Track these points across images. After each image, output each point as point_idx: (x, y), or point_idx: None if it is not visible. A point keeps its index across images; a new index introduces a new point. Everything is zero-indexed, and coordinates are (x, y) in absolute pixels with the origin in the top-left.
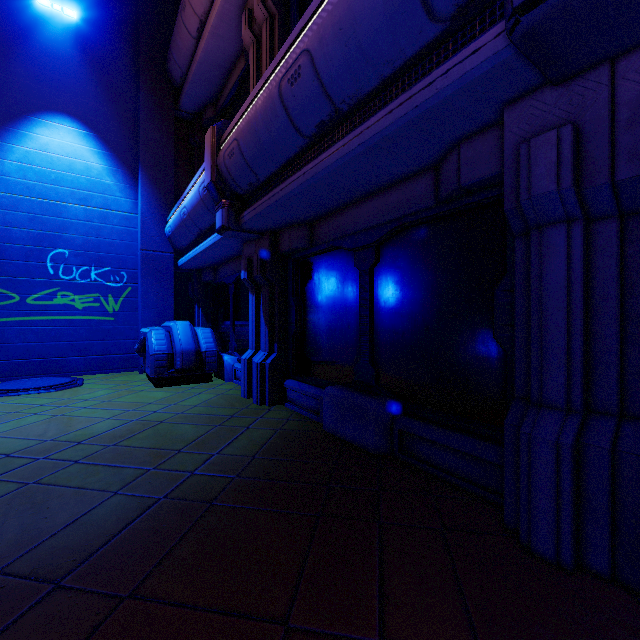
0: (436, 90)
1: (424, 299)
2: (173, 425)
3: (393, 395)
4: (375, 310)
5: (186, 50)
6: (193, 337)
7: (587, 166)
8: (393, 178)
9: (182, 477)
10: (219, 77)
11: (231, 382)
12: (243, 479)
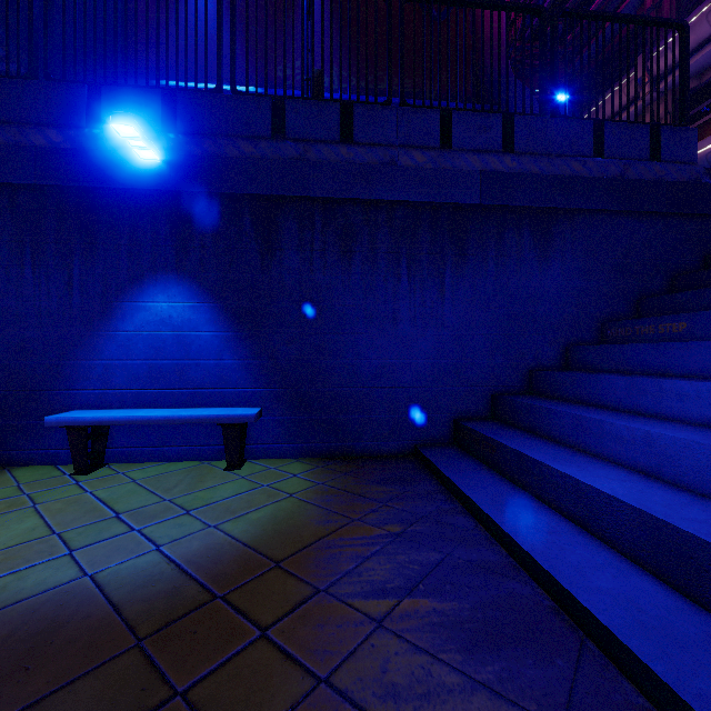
0: None
1: None
2: None
3: None
4: None
5: None
6: None
7: None
8: None
9: None
10: None
11: None
12: None
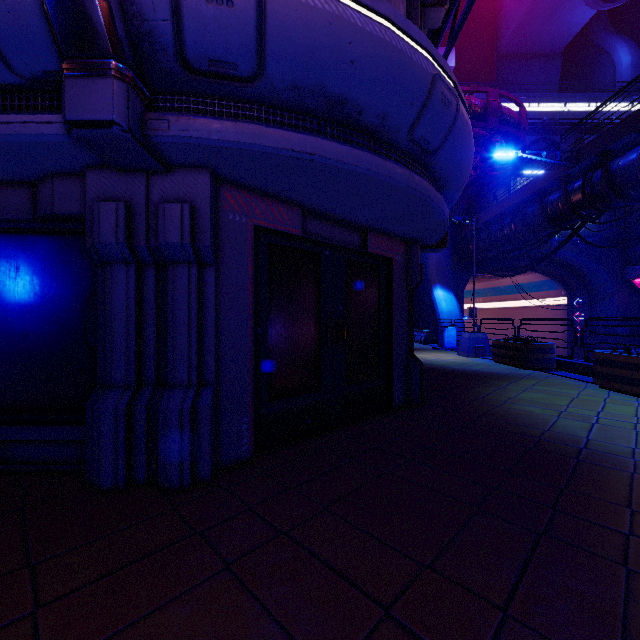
0: (15, 132)
1: (23, 306)
2: None
3: None
4: None
5: None
6: None
7: (136, 232)
8: None
9: None
10: None
11: None
12: None
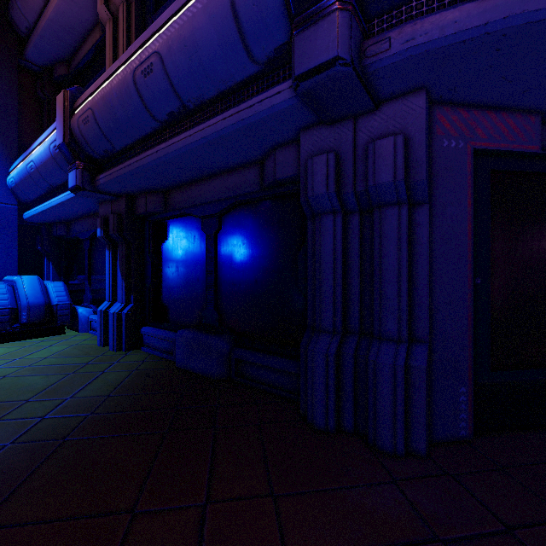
0: (255, 112)
1: (254, 259)
2: (19, 378)
3: (232, 333)
4: (219, 267)
5: (34, 3)
6: (42, 291)
7: (343, 180)
8: (231, 165)
9: (31, 423)
10: (73, 39)
11: (86, 333)
12: (97, 415)
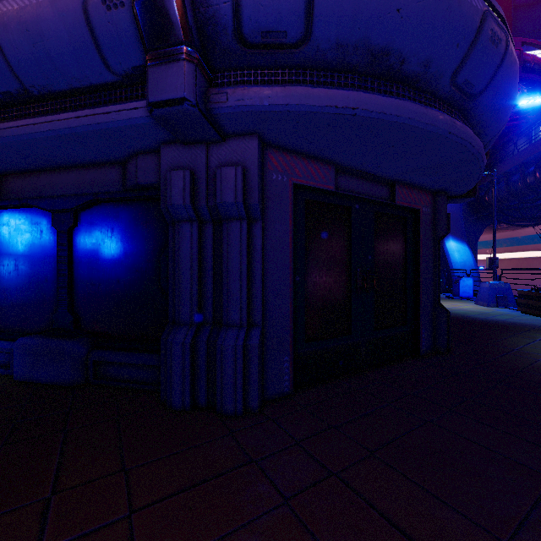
0: (112, 119)
1: (116, 258)
2: None
3: (91, 335)
4: (74, 266)
5: None
6: None
7: (198, 194)
8: (89, 161)
9: None
10: None
11: None
12: None
